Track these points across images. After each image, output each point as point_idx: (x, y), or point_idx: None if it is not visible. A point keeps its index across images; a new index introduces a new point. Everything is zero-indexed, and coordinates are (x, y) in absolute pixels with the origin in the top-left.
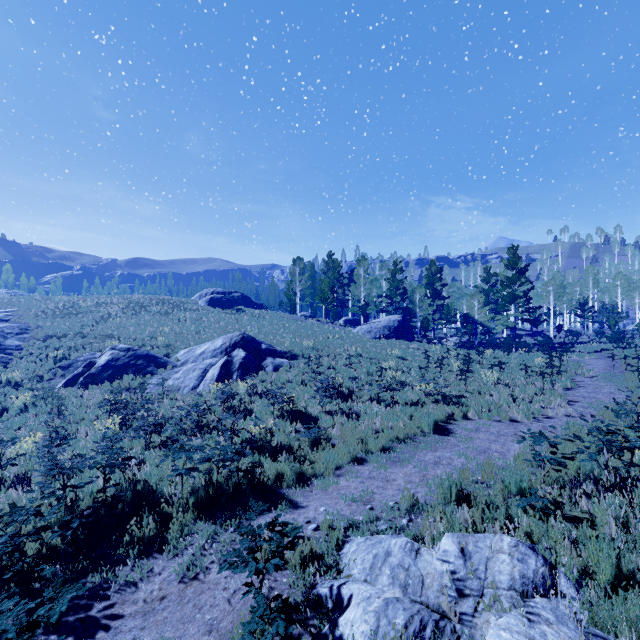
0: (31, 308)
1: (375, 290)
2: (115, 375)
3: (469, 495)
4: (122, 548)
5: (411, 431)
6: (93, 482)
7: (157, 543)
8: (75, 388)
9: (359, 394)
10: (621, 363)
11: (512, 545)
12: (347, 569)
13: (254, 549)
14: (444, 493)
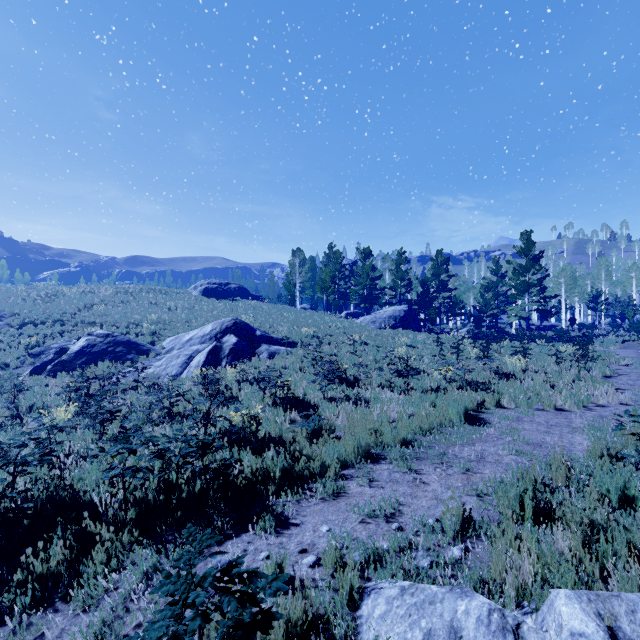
0: (11, 296)
1: (378, 282)
2: (90, 363)
3: (549, 508)
4: (10, 592)
5: (436, 421)
6: None
7: (65, 585)
8: (42, 376)
9: (366, 381)
10: None
11: None
12: None
13: None
14: (510, 505)
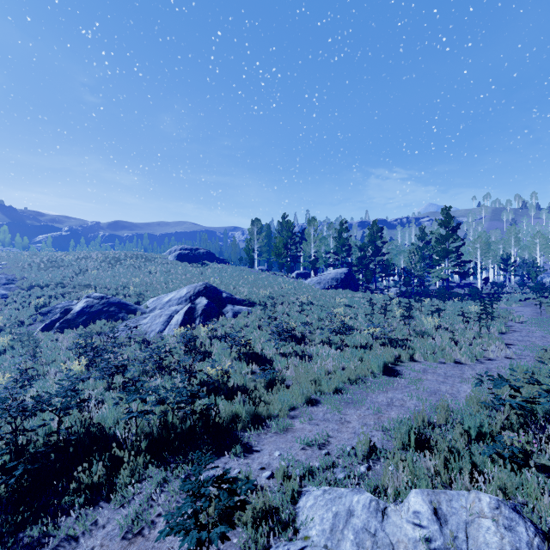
0: (19, 262)
1: (323, 247)
2: (89, 320)
3: (428, 440)
4: (69, 496)
5: (362, 372)
6: (46, 425)
7: (105, 491)
8: (52, 332)
9: (311, 338)
10: (547, 310)
11: (493, 506)
12: (304, 528)
13: (198, 513)
14: (402, 438)
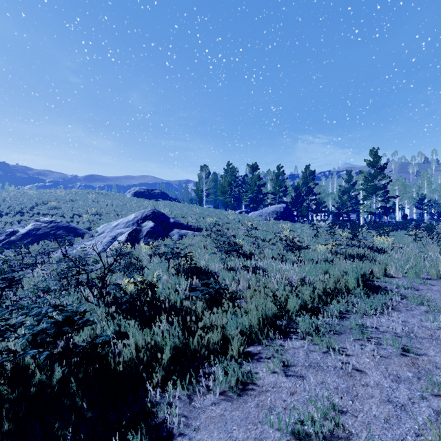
0: None
1: (262, 189)
2: (34, 242)
3: None
4: None
5: (336, 289)
6: None
7: None
8: None
9: (260, 256)
10: None
11: None
12: None
13: None
14: None
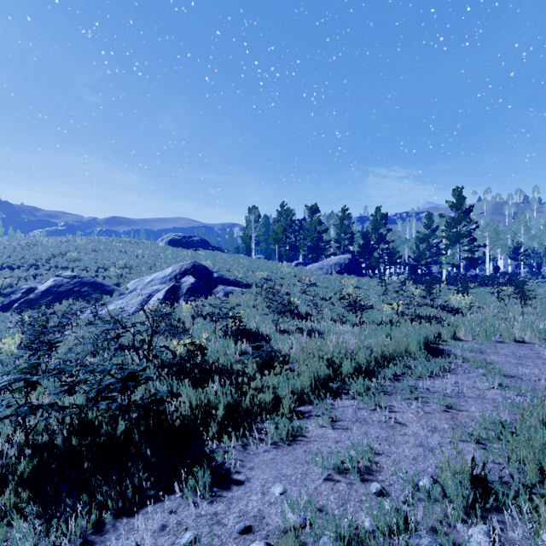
0: None
1: (324, 236)
2: (55, 301)
3: None
4: None
5: (396, 352)
6: None
7: None
8: (8, 314)
9: (318, 317)
10: None
11: None
12: None
13: None
14: (536, 459)
